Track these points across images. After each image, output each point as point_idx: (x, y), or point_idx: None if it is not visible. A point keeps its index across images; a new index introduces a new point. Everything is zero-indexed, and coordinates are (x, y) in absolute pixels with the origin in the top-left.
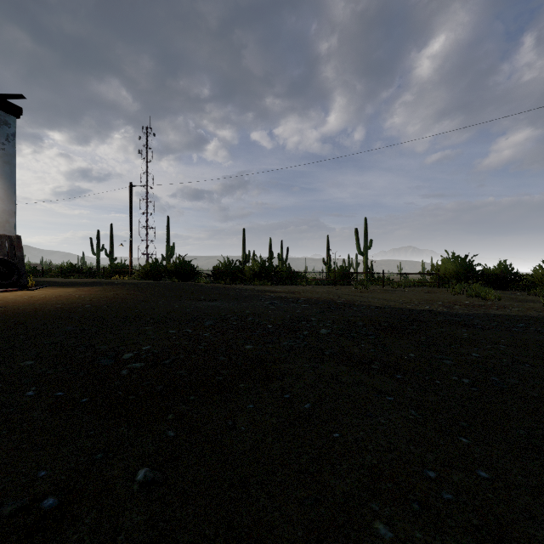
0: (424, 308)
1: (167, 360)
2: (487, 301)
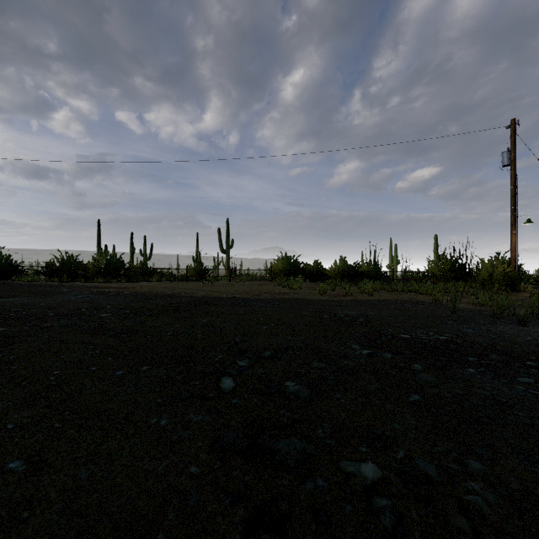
0: (235, 296)
1: None
2: (292, 290)
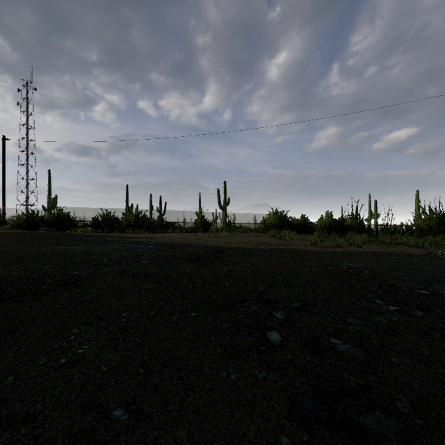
0: (239, 246)
1: (1, 284)
2: (285, 241)
